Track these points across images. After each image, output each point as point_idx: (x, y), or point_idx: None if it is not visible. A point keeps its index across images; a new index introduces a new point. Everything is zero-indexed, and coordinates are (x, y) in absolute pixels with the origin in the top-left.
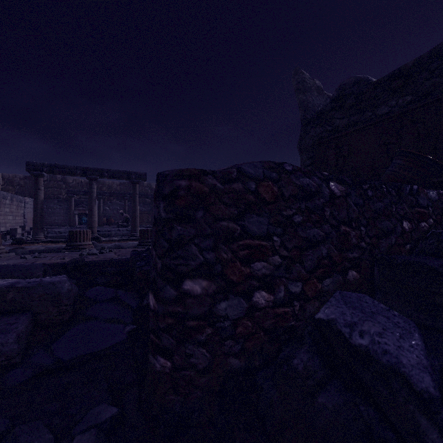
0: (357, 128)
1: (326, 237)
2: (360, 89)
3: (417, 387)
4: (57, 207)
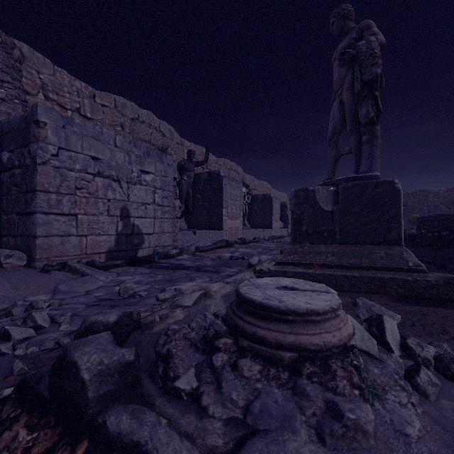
0: None
1: (453, 226)
2: None
3: (442, 235)
4: None
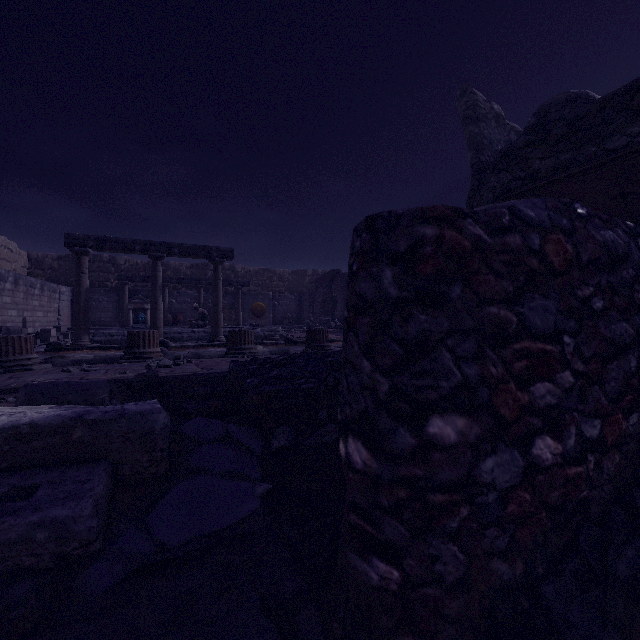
0: (572, 172)
1: (636, 338)
2: (575, 112)
3: None
4: (104, 299)
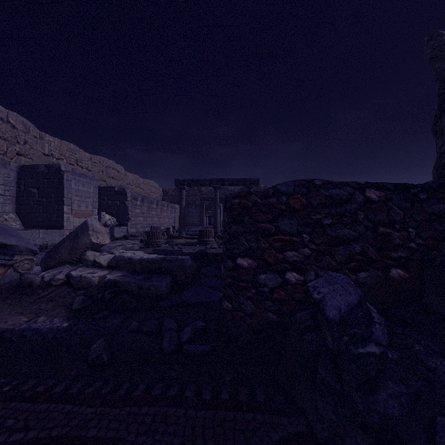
0: None
1: (359, 237)
2: None
3: (328, 317)
4: (194, 211)
